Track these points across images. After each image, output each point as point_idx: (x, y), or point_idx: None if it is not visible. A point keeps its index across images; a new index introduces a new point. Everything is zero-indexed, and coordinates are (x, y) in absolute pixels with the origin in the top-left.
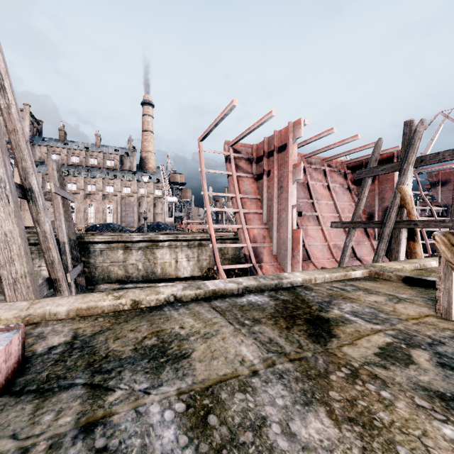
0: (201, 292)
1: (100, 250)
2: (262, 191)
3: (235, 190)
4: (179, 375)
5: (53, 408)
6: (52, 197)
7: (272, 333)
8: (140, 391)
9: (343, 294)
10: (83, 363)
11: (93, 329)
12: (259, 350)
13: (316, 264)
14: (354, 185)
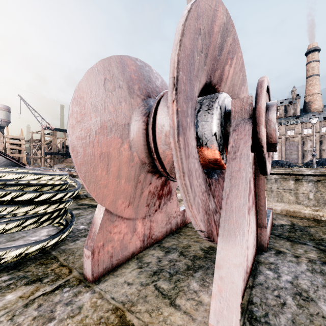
0: None
1: (274, 179)
2: None
3: None
4: None
5: (300, 248)
6: None
7: None
8: None
9: None
10: (306, 237)
11: (302, 223)
12: None
13: None
14: None
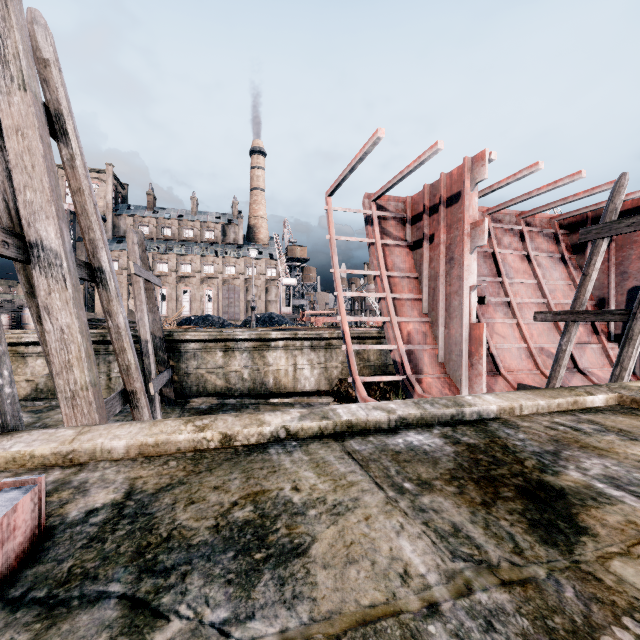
0: (329, 424)
1: (193, 352)
2: (420, 267)
3: (379, 265)
4: (286, 596)
5: None
6: (133, 280)
7: (457, 514)
8: (211, 628)
9: (579, 439)
10: (129, 548)
11: (158, 481)
12: (435, 552)
13: (508, 378)
14: (572, 253)
